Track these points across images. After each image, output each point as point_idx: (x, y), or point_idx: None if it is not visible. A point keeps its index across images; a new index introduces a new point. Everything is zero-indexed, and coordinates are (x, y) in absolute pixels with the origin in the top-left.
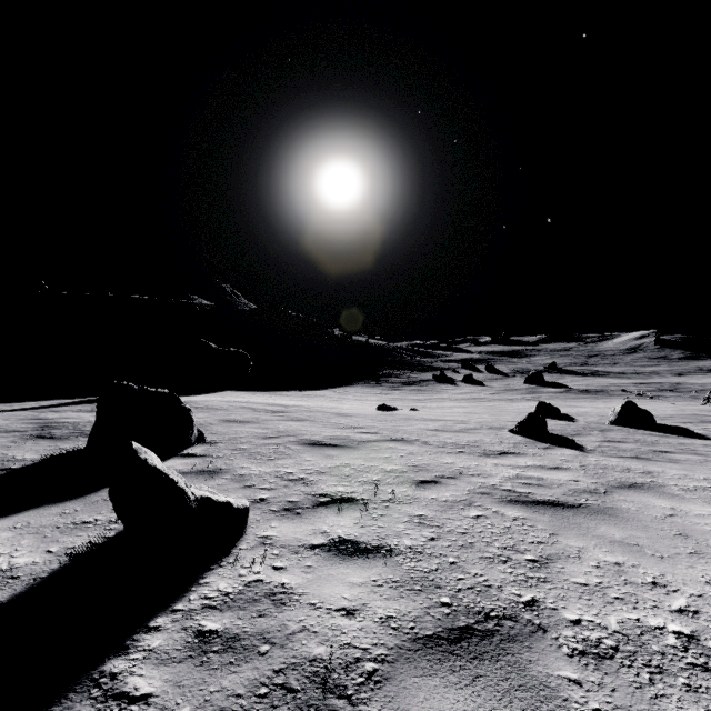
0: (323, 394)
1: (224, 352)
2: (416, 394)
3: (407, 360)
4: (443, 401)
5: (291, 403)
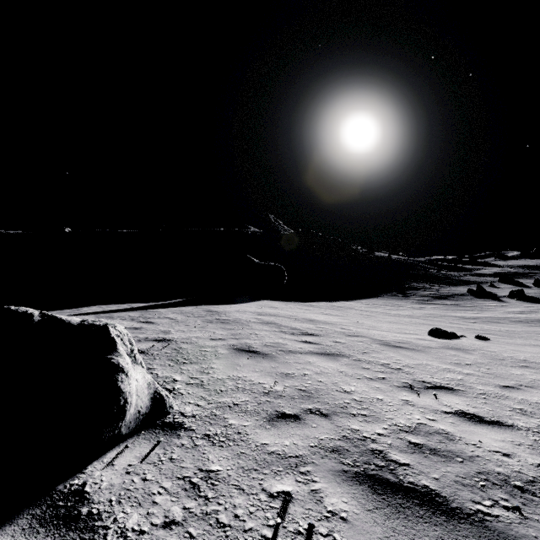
0: (352, 306)
1: (264, 266)
2: (455, 310)
3: (432, 274)
4: (502, 322)
5: (321, 319)
